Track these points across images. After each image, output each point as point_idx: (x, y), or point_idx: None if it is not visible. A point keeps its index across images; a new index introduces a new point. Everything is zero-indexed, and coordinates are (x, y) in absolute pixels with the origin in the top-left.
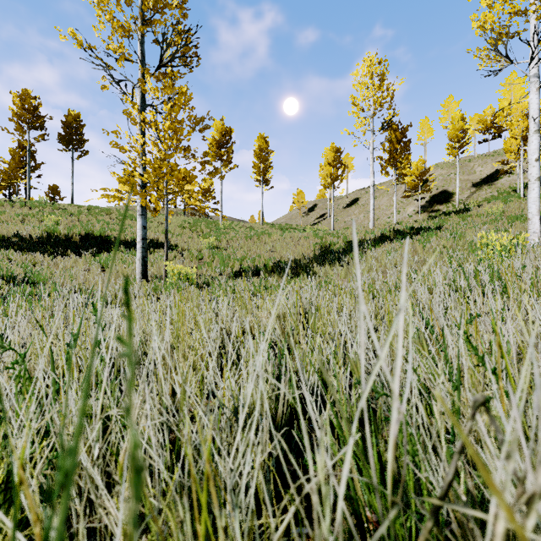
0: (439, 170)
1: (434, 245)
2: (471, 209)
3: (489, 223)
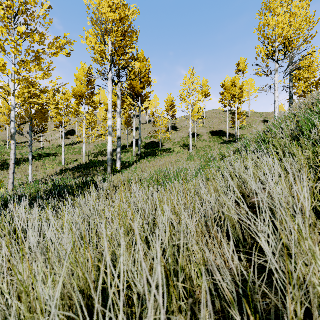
0: (73, 118)
1: (46, 162)
2: (74, 144)
3: (70, 153)
